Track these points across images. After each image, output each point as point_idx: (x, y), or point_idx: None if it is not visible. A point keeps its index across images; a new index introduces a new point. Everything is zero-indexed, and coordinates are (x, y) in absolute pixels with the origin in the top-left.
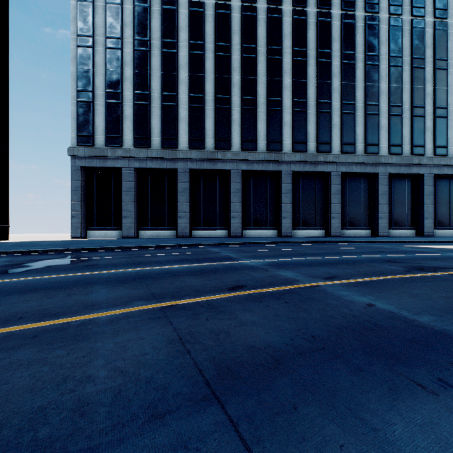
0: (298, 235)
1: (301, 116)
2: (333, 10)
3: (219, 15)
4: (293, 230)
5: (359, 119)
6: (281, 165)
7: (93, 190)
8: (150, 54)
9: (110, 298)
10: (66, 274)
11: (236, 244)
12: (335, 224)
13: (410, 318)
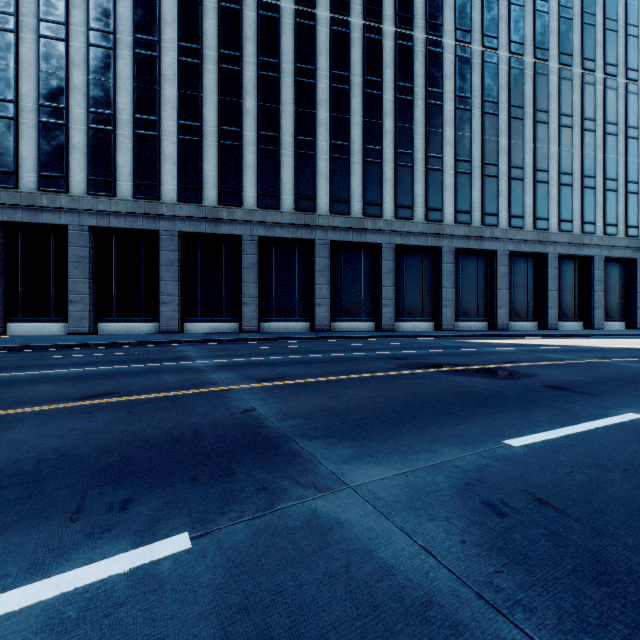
0: (339, 329)
1: (342, 165)
2: (384, 26)
3: (224, 10)
4: (332, 322)
5: (419, 174)
6: (315, 232)
7: (19, 259)
8: (115, 55)
9: None
10: None
11: (231, 341)
12: (388, 314)
13: (265, 424)
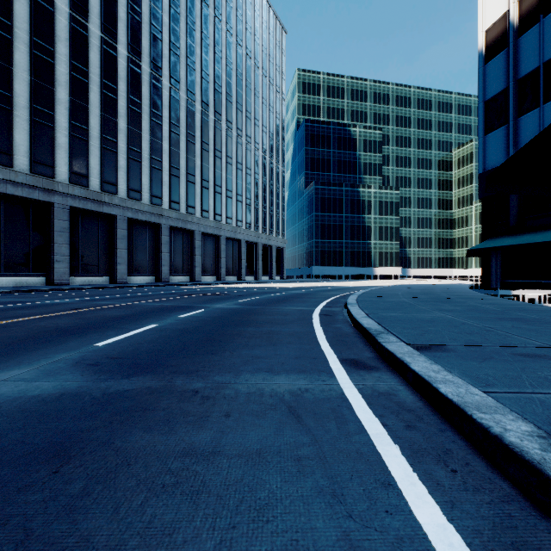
0: (77, 282)
1: (81, 144)
2: (119, 47)
3: None
4: (70, 277)
5: (146, 169)
6: (53, 196)
7: None
8: None
9: None
10: None
11: None
12: (122, 270)
13: (178, 305)
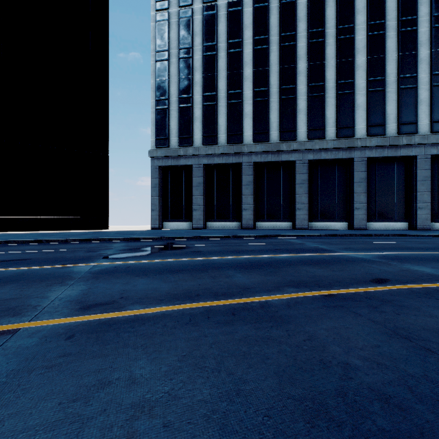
0: (373, 228)
1: (377, 96)
2: None
3: (283, 5)
4: (367, 222)
5: None
6: (353, 152)
7: (168, 186)
8: (217, 57)
9: (254, 282)
10: (185, 258)
11: (310, 236)
12: (423, 216)
13: None
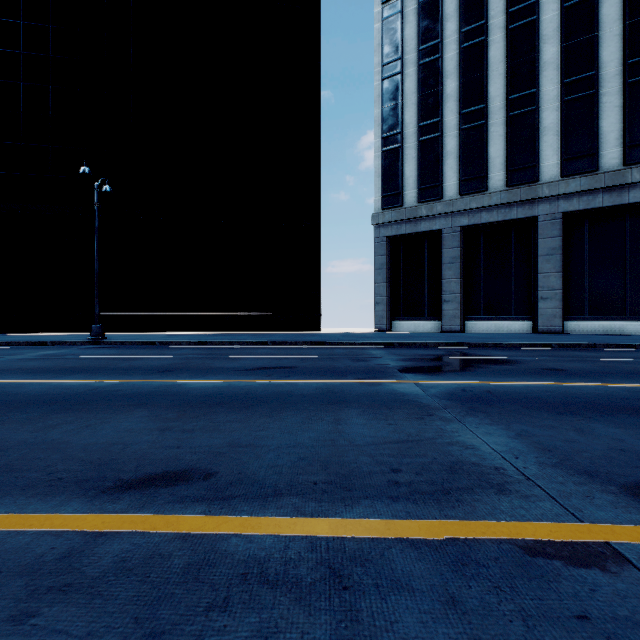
0: None
1: None
2: None
3: None
4: None
5: None
6: None
7: (399, 267)
8: (486, 44)
9: None
10: (567, 382)
11: None
12: None
13: None
